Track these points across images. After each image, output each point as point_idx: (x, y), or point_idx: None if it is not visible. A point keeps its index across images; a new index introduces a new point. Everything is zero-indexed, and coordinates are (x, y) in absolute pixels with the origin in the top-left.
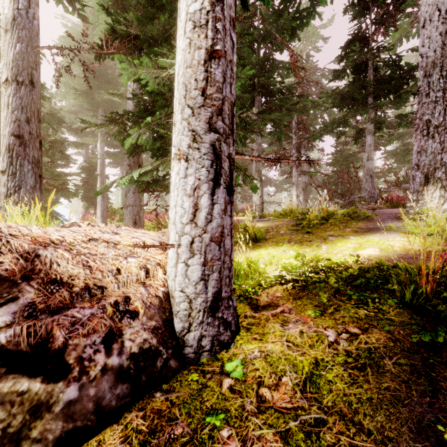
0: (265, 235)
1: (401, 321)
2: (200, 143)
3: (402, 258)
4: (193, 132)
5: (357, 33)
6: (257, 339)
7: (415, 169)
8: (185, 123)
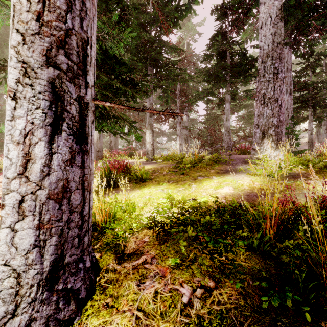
0: (151, 175)
1: (250, 267)
2: (34, 78)
3: (249, 195)
4: (23, 64)
5: (220, 29)
6: (108, 306)
7: (256, 127)
8: (12, 51)
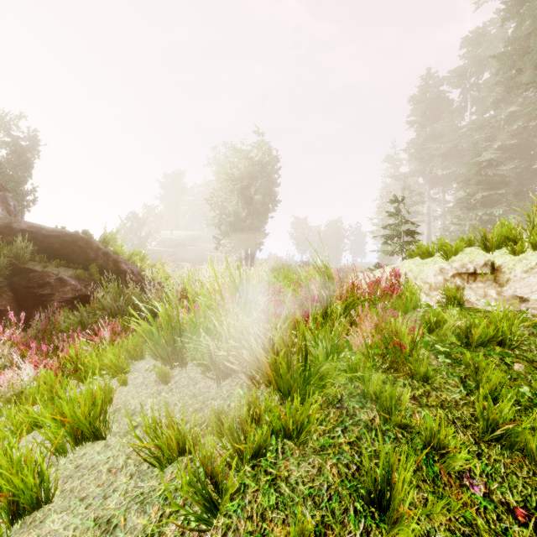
0: None
1: None
2: None
3: None
4: None
5: None
6: None
7: None
8: None
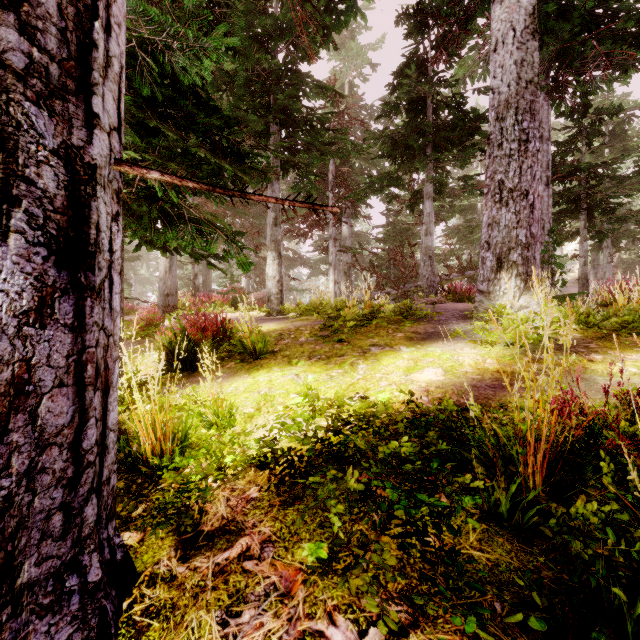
0: (276, 344)
1: (494, 564)
2: None
3: (477, 387)
4: None
5: (414, 55)
6: None
7: (485, 248)
8: None
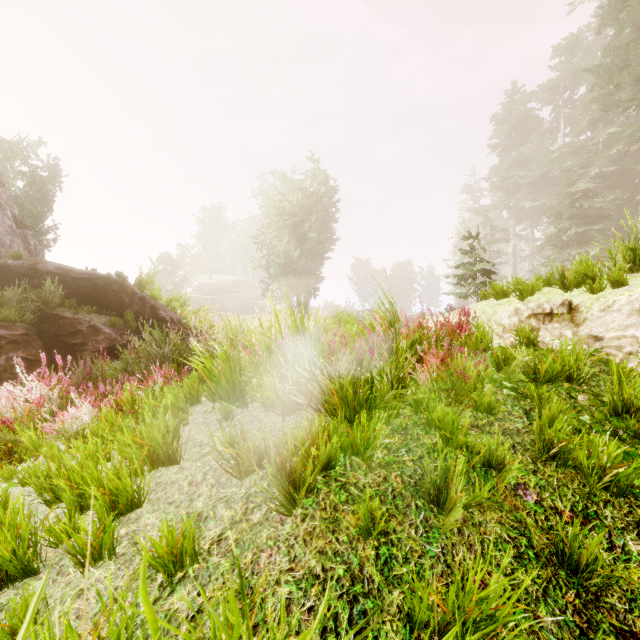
0: None
1: None
2: None
3: None
4: None
5: None
6: None
7: None
8: None
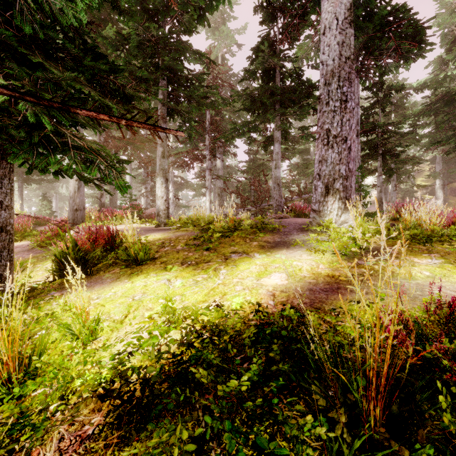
0: (157, 251)
1: None
2: None
3: (313, 290)
4: None
5: (267, 37)
6: None
7: (317, 179)
8: None
